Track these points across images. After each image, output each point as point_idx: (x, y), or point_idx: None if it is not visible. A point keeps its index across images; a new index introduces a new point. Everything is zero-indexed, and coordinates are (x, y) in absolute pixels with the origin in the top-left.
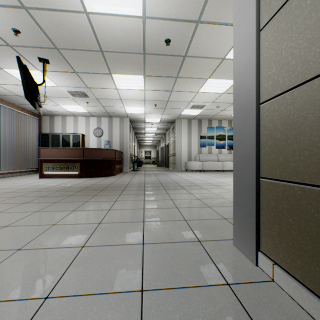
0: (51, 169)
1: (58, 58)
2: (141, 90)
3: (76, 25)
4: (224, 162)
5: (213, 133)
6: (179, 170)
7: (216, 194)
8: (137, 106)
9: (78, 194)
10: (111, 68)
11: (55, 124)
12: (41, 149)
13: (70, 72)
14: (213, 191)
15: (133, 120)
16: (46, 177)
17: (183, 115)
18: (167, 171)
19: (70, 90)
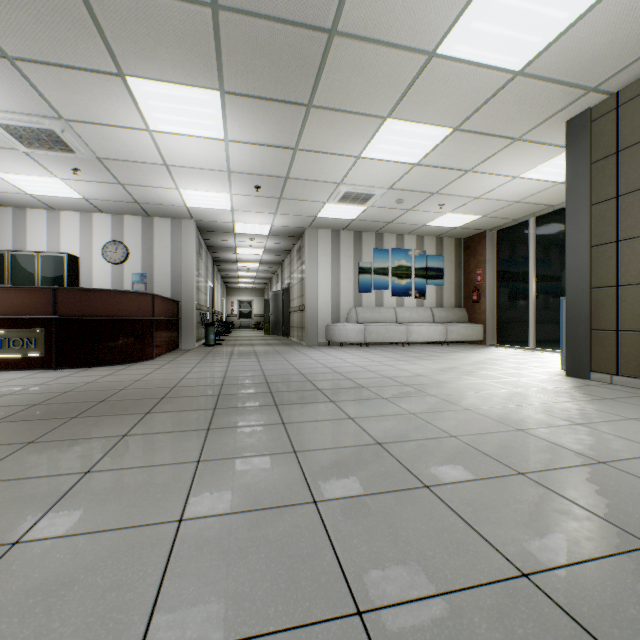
0: None
1: None
2: (218, 140)
3: None
4: (410, 325)
5: (386, 263)
6: (314, 344)
7: (422, 417)
8: (211, 188)
9: None
10: (120, 52)
11: None
12: None
13: None
14: (411, 407)
15: (205, 226)
16: None
17: (322, 219)
18: (286, 345)
19: (7, 122)
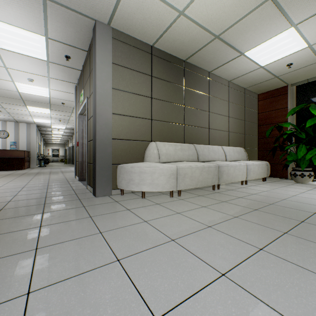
0: None
1: None
2: (48, 113)
3: (10, 93)
4: None
5: None
6: None
7: None
8: (44, 119)
9: (9, 176)
10: (27, 104)
11: None
12: None
13: None
14: None
15: (40, 125)
16: None
17: None
18: (71, 166)
19: None
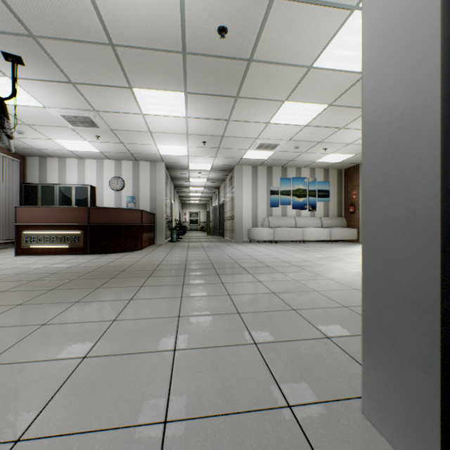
0: (35, 240)
1: (38, 55)
2: (182, 117)
3: None
4: (305, 229)
5: (288, 187)
6: (240, 241)
7: (300, 282)
8: (176, 143)
9: (68, 285)
10: (131, 77)
11: (48, 170)
12: (19, 208)
13: (63, 82)
14: (296, 277)
15: (171, 165)
16: (27, 254)
17: (245, 160)
18: (221, 242)
19: (66, 114)
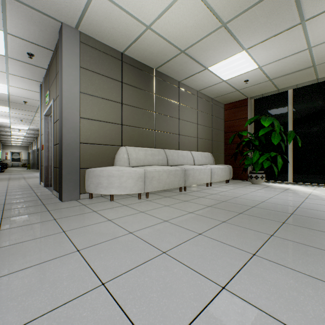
0: None
1: None
2: (7, 112)
3: None
4: None
5: None
6: None
7: None
8: (2, 118)
9: None
10: None
11: None
12: None
13: None
14: None
15: None
16: None
17: None
18: (36, 171)
19: None
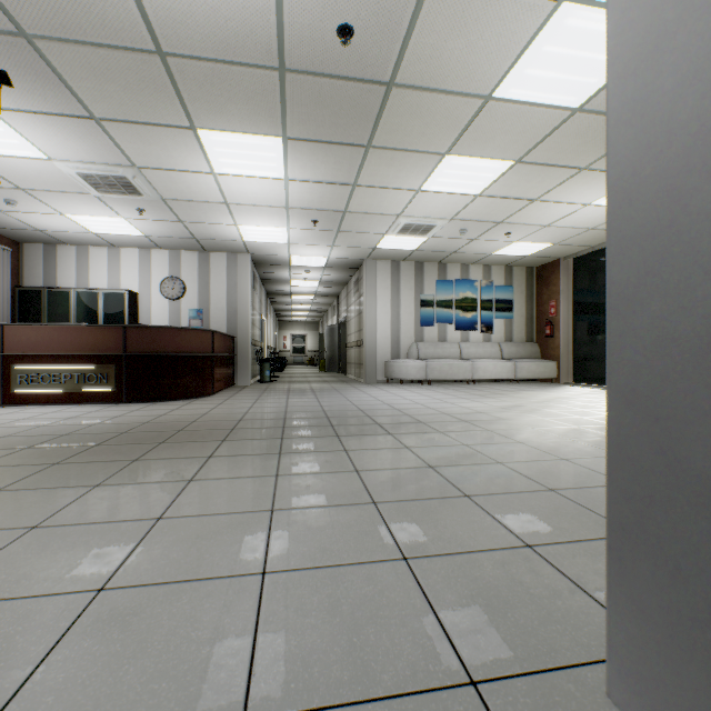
0: (35, 380)
1: (36, 70)
2: (278, 179)
3: None
4: (476, 362)
5: (449, 295)
6: (372, 381)
7: (474, 448)
8: (269, 223)
9: (84, 456)
10: (194, 110)
11: (58, 265)
12: (7, 327)
13: (79, 116)
14: (465, 440)
15: (261, 259)
16: (22, 403)
17: (381, 251)
18: (343, 382)
19: (86, 171)
